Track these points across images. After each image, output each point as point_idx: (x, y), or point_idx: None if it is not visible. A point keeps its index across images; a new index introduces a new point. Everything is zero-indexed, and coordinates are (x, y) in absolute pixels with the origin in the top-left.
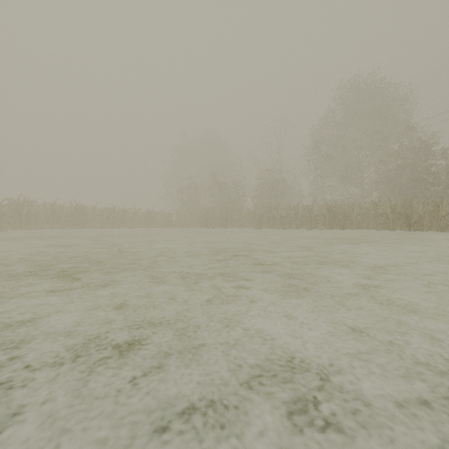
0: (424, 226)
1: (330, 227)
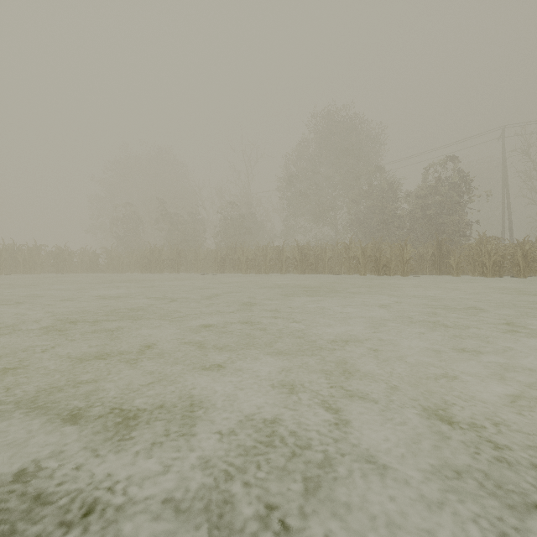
0: (392, 271)
1: (302, 272)
